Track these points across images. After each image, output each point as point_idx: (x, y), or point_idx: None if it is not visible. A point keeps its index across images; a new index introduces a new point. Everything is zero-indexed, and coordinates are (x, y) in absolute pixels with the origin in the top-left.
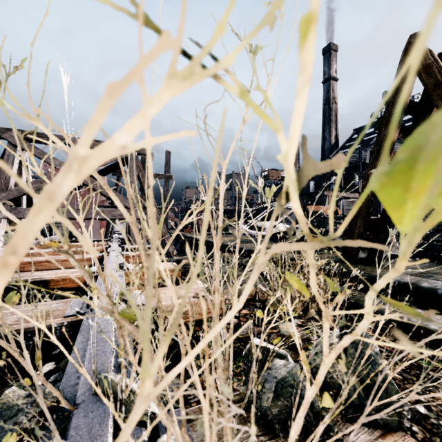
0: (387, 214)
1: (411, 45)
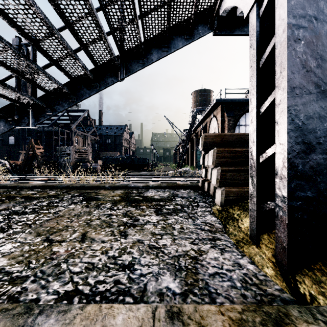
0: (30, 165)
1: (30, 140)
